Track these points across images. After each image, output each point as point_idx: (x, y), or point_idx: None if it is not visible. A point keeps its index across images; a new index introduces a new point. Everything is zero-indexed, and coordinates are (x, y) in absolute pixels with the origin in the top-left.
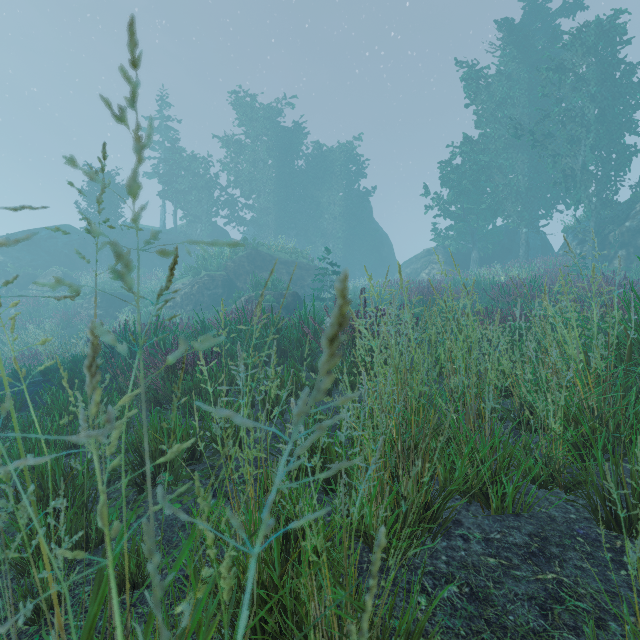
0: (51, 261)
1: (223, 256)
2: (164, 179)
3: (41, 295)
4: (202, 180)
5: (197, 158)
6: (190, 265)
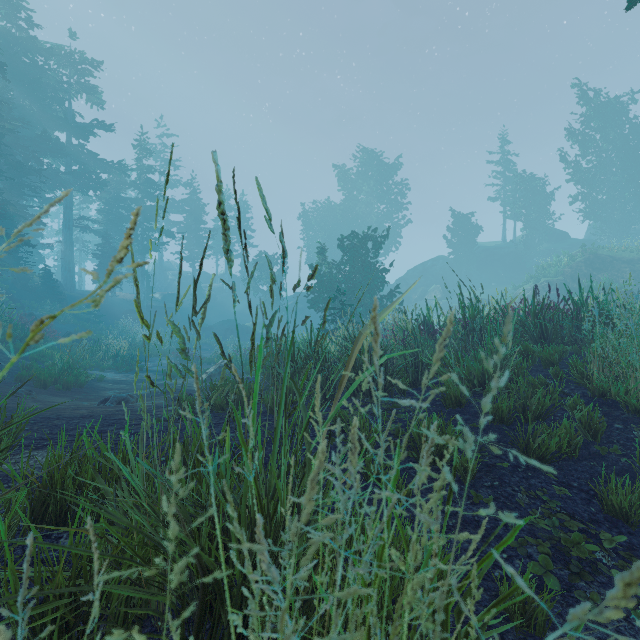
0: (433, 280)
1: (560, 264)
2: (505, 205)
3: (432, 302)
4: (540, 196)
5: (535, 178)
6: (528, 270)
